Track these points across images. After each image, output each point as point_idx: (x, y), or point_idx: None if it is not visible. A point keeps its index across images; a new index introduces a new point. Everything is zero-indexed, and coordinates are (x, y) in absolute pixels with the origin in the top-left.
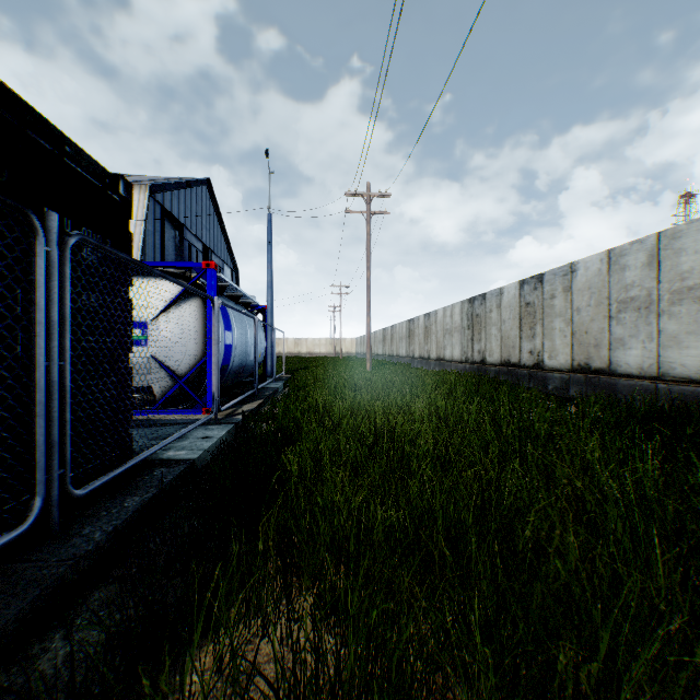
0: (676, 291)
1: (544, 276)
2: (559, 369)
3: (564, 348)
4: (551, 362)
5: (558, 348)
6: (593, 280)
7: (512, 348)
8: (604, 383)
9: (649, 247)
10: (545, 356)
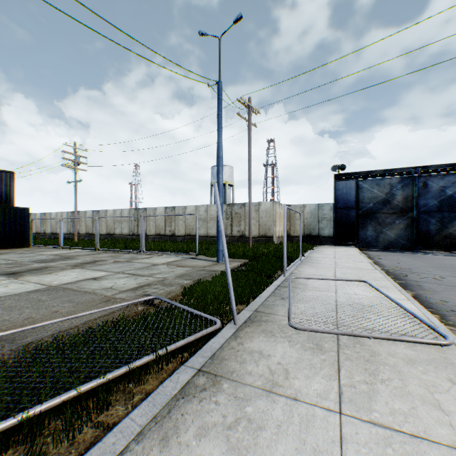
0: (64, 221)
1: (47, 213)
2: (50, 233)
3: (51, 229)
4: (48, 232)
5: (49, 229)
6: (55, 217)
7: (40, 229)
8: (56, 235)
9: (61, 214)
10: (47, 231)
